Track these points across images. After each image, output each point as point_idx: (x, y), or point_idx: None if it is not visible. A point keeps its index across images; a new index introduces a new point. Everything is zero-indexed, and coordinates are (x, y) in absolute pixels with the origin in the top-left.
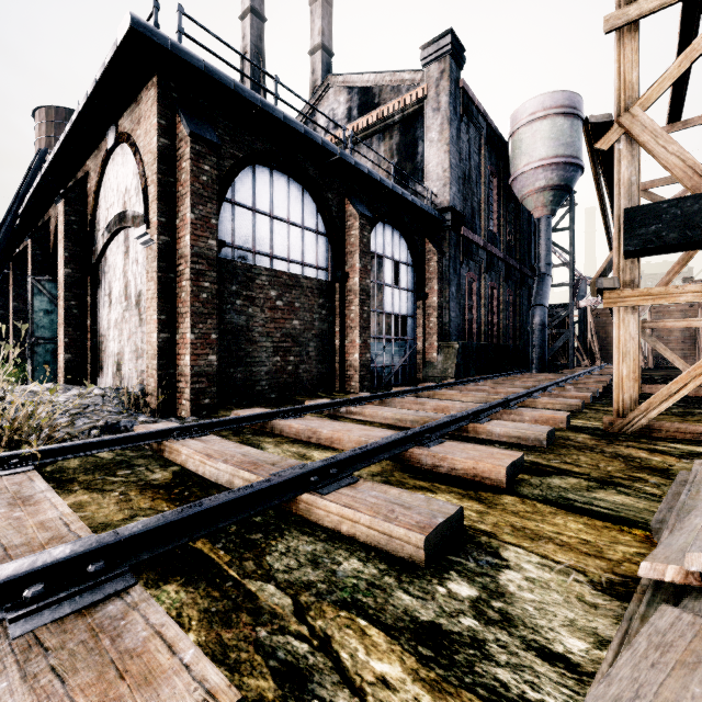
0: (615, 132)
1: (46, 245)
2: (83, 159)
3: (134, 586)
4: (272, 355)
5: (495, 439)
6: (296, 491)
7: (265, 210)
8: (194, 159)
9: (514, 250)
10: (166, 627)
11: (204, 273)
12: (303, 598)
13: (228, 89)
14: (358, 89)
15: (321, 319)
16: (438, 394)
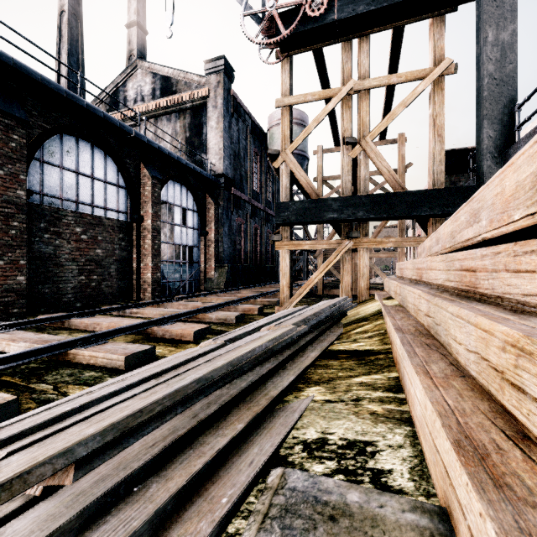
0: (280, 160)
1: None
2: None
3: None
4: (78, 275)
5: (212, 321)
6: (68, 349)
7: (72, 167)
8: (4, 130)
9: (273, 204)
10: None
11: (13, 215)
12: (59, 385)
13: (36, 80)
14: (160, 76)
15: (121, 249)
16: (203, 299)
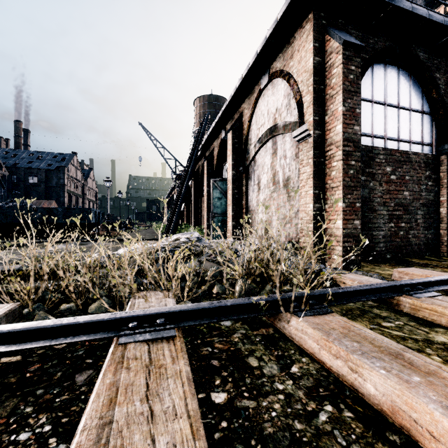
0: None
1: (212, 163)
2: (240, 104)
3: None
4: (387, 222)
5: None
6: None
7: (380, 99)
8: (344, 63)
9: None
10: None
11: (351, 154)
12: None
13: None
14: None
15: (427, 190)
16: None
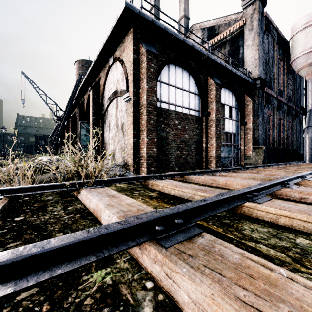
0: None
1: (83, 110)
2: (99, 72)
3: (202, 233)
4: (176, 150)
5: None
6: (241, 201)
7: (173, 84)
8: (148, 62)
9: (292, 99)
10: (247, 255)
11: (151, 112)
12: (290, 254)
13: (161, 29)
14: (207, 28)
15: (197, 134)
16: (261, 170)
